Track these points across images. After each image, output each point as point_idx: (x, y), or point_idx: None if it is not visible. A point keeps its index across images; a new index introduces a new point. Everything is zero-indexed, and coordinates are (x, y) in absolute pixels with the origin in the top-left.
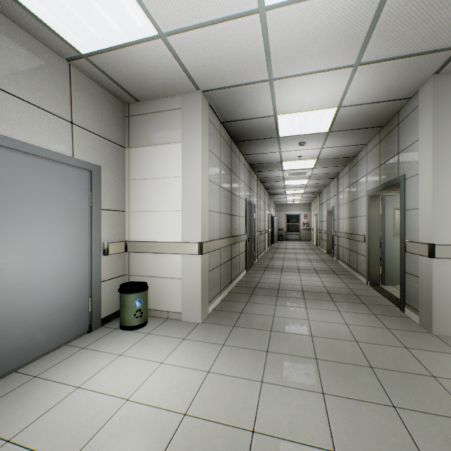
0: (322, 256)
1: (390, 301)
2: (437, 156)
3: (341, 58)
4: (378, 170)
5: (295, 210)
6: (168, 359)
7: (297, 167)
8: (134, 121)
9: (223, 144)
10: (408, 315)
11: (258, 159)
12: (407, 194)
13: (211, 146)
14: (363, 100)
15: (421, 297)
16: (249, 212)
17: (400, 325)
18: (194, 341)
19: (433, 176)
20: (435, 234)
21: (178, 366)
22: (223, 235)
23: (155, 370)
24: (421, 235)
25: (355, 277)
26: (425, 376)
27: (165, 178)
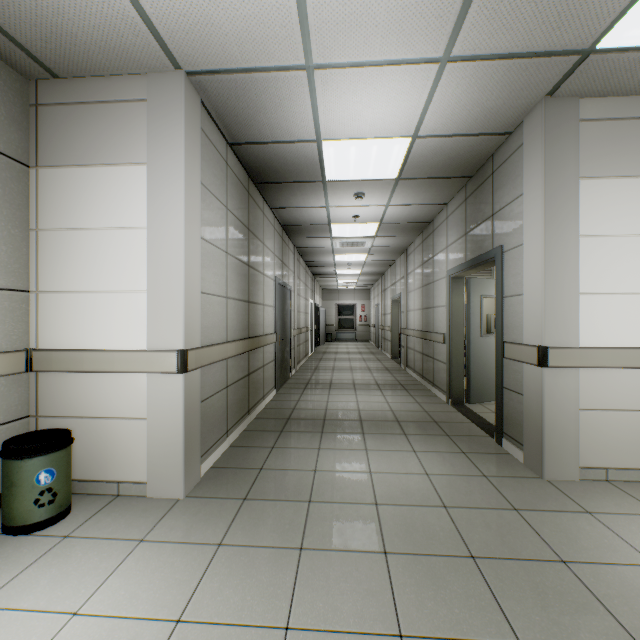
0: (386, 362)
1: (481, 429)
2: (551, 217)
3: (423, 42)
4: (463, 240)
5: (350, 298)
6: (92, 600)
7: (353, 234)
8: (49, 116)
9: (234, 183)
10: (507, 450)
11: (295, 217)
12: (506, 273)
13: (207, 179)
14: (449, 128)
15: (527, 424)
16: (282, 299)
17: (500, 468)
18: (162, 543)
19: (544, 246)
20: (548, 332)
21: (112, 618)
22: (234, 335)
23: (52, 639)
24: (528, 334)
25: (431, 394)
26: (553, 563)
27: (113, 230)
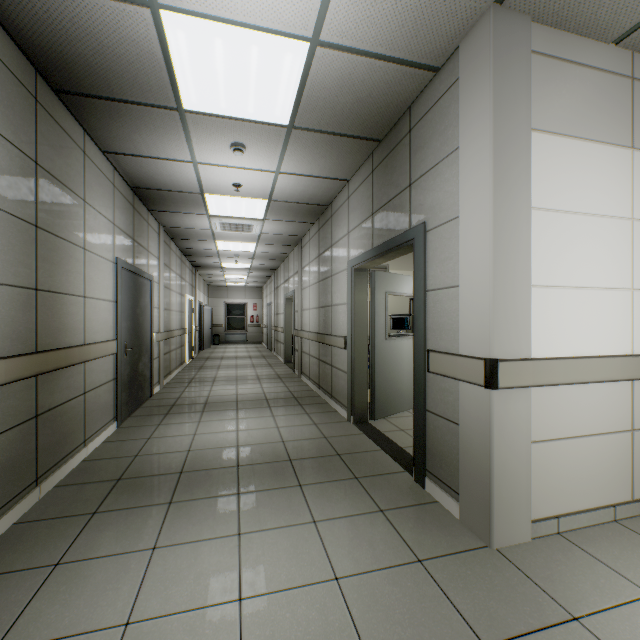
0: (278, 368)
1: (395, 460)
2: (501, 175)
3: None
4: (369, 222)
5: (240, 296)
6: None
7: (236, 212)
8: None
9: None
10: (434, 495)
11: (150, 175)
12: (431, 259)
13: None
14: (364, 36)
15: (464, 465)
16: (132, 291)
17: (435, 535)
18: None
19: (494, 217)
20: (498, 338)
21: None
22: None
23: None
24: (466, 340)
25: (330, 408)
26: None
27: None
